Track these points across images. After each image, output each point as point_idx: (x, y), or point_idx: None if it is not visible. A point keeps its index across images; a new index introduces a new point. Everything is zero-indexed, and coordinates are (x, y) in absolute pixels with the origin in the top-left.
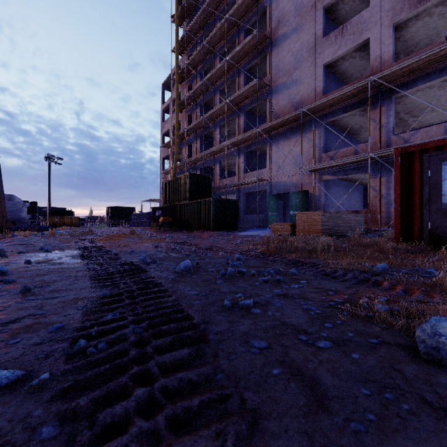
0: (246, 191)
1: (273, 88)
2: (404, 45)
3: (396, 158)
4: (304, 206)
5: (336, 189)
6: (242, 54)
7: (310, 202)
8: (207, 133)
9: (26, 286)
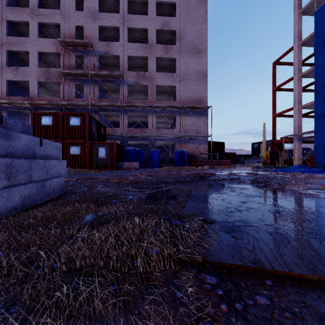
0: None
1: None
2: (50, 87)
3: None
4: None
5: None
6: None
7: None
8: None
9: None
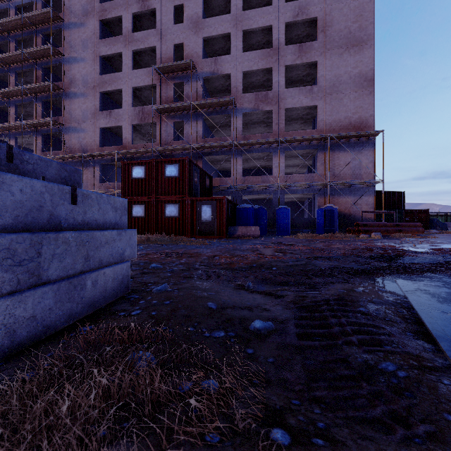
0: None
1: (67, 127)
2: (146, 131)
3: None
4: None
5: None
6: (39, 90)
7: None
8: None
9: None
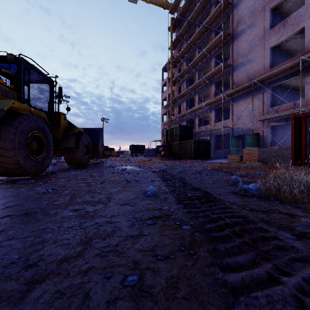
0: (216, 134)
1: (234, 66)
2: None
3: (292, 120)
4: (255, 143)
5: (282, 131)
6: (213, 47)
7: (260, 141)
8: (190, 97)
9: (138, 172)
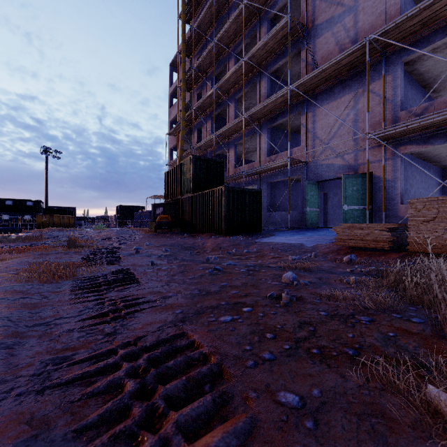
0: (270, 179)
1: (311, 30)
2: None
3: None
4: (365, 197)
5: (412, 172)
6: None
7: (376, 191)
8: (219, 111)
9: None
